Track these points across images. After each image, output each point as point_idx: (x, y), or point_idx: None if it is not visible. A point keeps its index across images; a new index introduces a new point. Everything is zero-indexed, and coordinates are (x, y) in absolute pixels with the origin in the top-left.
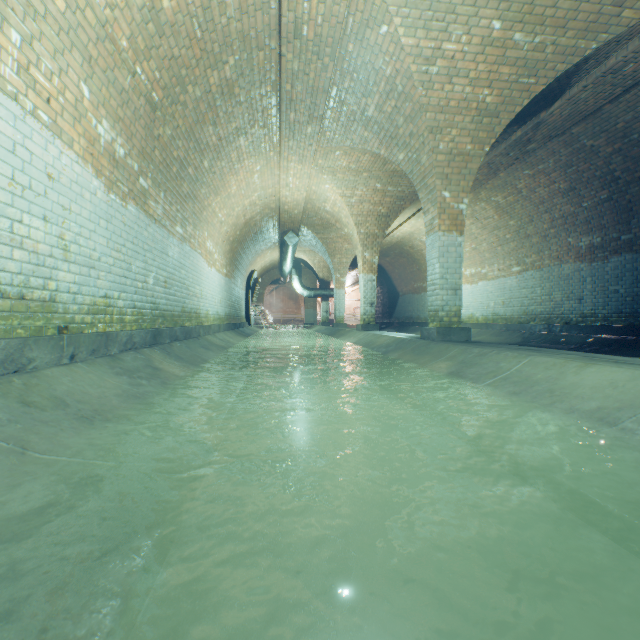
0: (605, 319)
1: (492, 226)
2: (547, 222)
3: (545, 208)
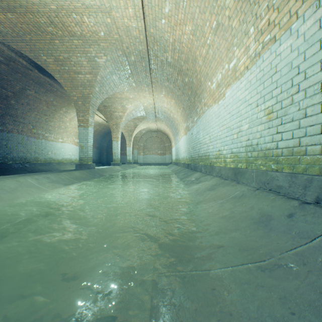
0: None
1: None
2: None
3: None
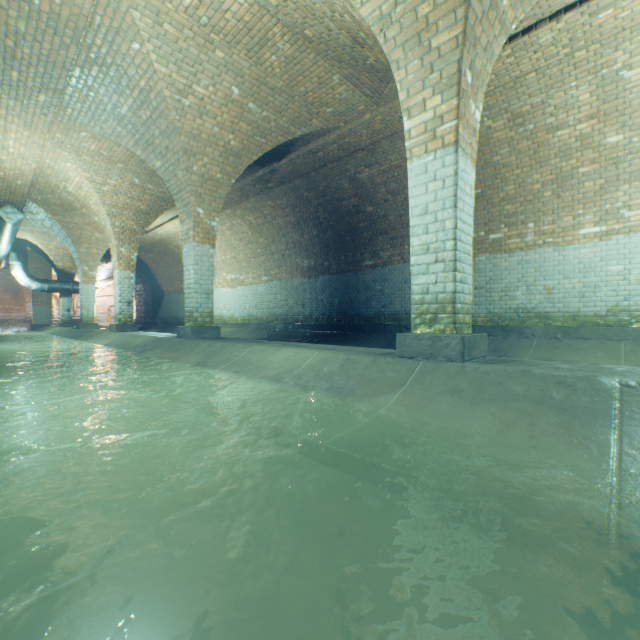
0: (317, 319)
1: (248, 240)
2: (285, 245)
3: (283, 234)
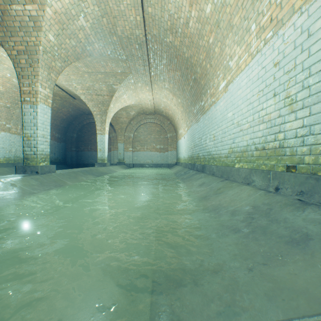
0: None
1: None
2: None
3: None
